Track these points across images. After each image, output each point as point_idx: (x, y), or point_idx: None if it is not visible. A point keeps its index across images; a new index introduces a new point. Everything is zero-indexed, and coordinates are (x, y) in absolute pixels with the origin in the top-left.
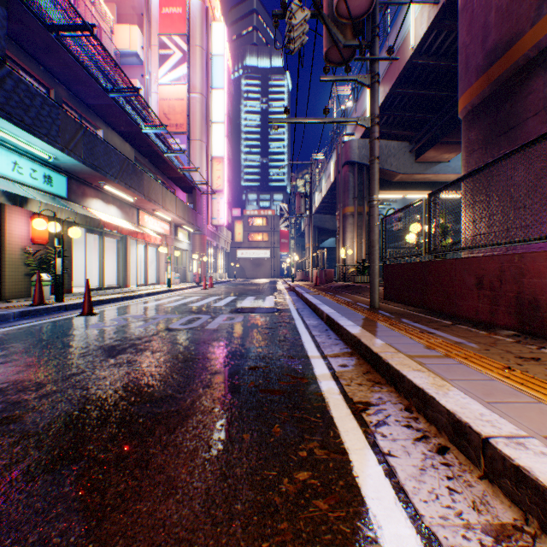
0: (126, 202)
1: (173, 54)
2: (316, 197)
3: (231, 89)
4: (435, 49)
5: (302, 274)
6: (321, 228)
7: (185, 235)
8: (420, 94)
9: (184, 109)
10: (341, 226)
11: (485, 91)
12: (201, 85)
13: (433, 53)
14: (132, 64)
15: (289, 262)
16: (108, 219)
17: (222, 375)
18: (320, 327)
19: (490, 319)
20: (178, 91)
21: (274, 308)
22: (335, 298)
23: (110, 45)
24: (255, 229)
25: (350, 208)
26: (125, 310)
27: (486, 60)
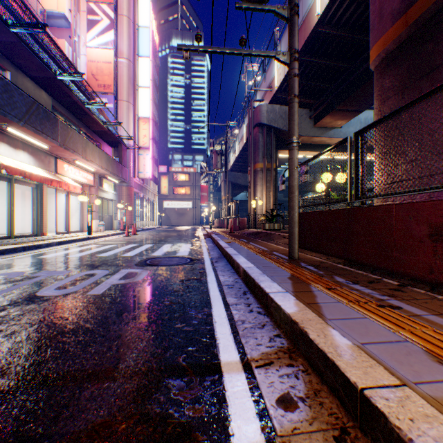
0: (41, 149)
1: (101, 20)
2: (231, 157)
3: (157, 61)
4: (337, 20)
5: (219, 222)
6: (235, 184)
7: (110, 186)
8: (321, 63)
9: (111, 72)
10: (252, 180)
11: (403, 34)
12: (128, 51)
13: (335, 24)
14: (60, 26)
15: (208, 212)
16: (14, 164)
17: None
18: (236, 288)
19: None
20: (106, 54)
21: (187, 259)
22: (250, 246)
23: (36, 3)
24: (179, 184)
25: (260, 164)
26: (9, 265)
27: (405, 2)
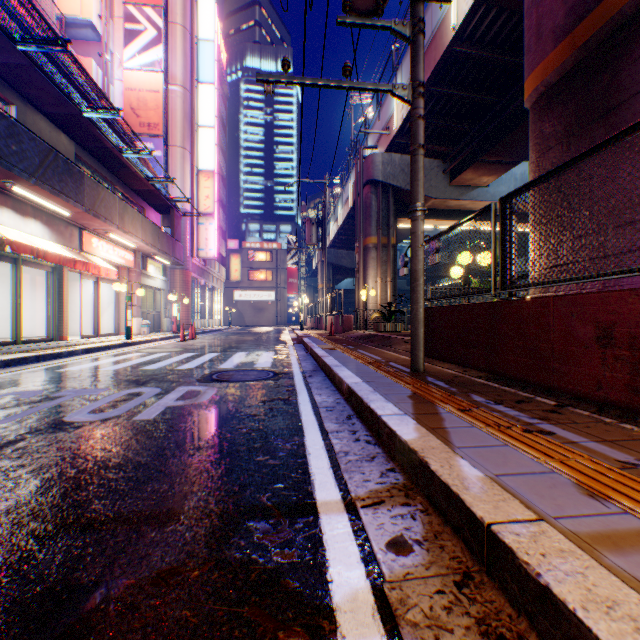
0: (59, 216)
1: (144, 30)
2: (331, 228)
3: (225, 89)
4: (480, 36)
5: (314, 321)
6: (337, 266)
7: (158, 269)
8: (459, 96)
9: (159, 105)
10: (362, 261)
11: (569, 60)
12: (183, 75)
13: (478, 40)
14: (86, 38)
15: (298, 307)
16: (22, 238)
17: (44, 638)
18: (338, 411)
19: (630, 399)
20: (151, 79)
21: (270, 372)
22: (358, 355)
23: (51, 6)
24: (256, 266)
25: (373, 238)
26: (20, 381)
27: (571, 16)
